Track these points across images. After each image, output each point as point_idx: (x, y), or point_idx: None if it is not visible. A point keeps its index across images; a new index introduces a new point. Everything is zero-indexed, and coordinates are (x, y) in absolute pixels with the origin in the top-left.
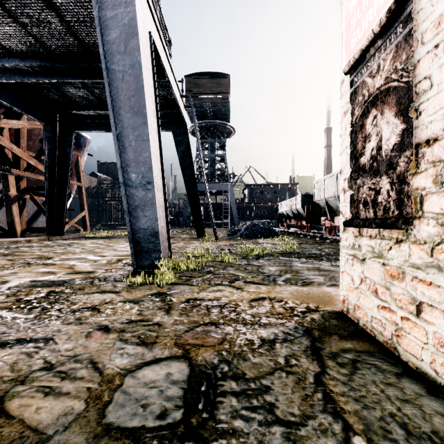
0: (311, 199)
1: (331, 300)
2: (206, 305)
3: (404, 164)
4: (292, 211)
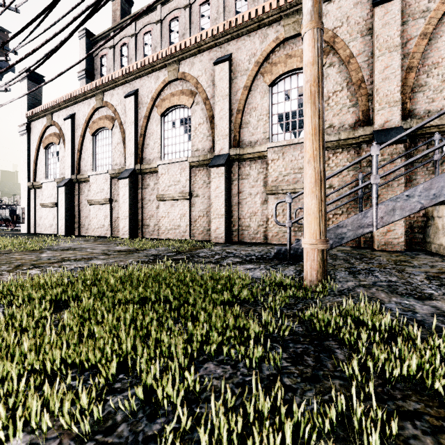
0: (15, 212)
1: (20, 232)
2: (1, 233)
3: (25, 219)
4: (2, 217)
